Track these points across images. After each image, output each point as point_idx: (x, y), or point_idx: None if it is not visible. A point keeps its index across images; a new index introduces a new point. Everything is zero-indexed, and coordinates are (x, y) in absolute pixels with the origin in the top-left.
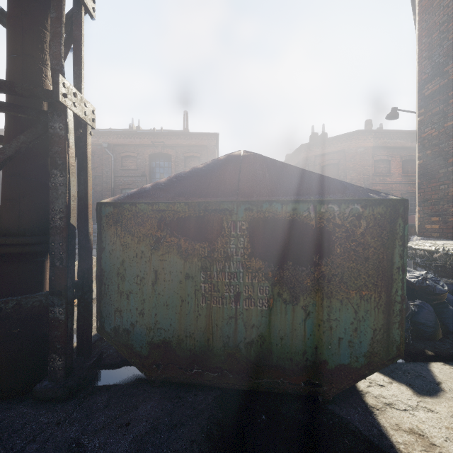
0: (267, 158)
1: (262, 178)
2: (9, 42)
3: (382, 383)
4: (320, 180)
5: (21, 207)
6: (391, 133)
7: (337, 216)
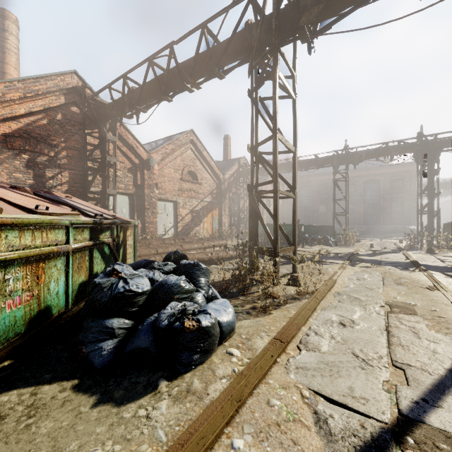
0: None
1: None
2: (430, 204)
3: None
4: None
5: (432, 224)
6: None
7: None
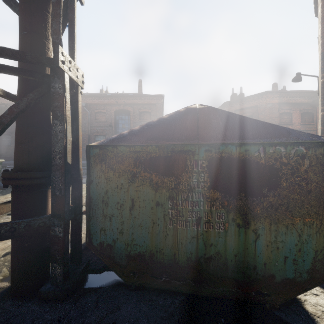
0: (219, 109)
1: (216, 125)
2: (21, 22)
3: (316, 292)
4: (266, 127)
5: (30, 149)
6: (292, 92)
7: (283, 156)
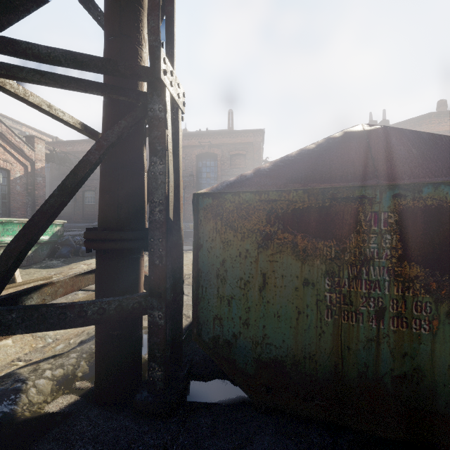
0: (405, 130)
1: (407, 155)
2: (107, 24)
3: None
4: None
5: (119, 200)
6: None
7: None
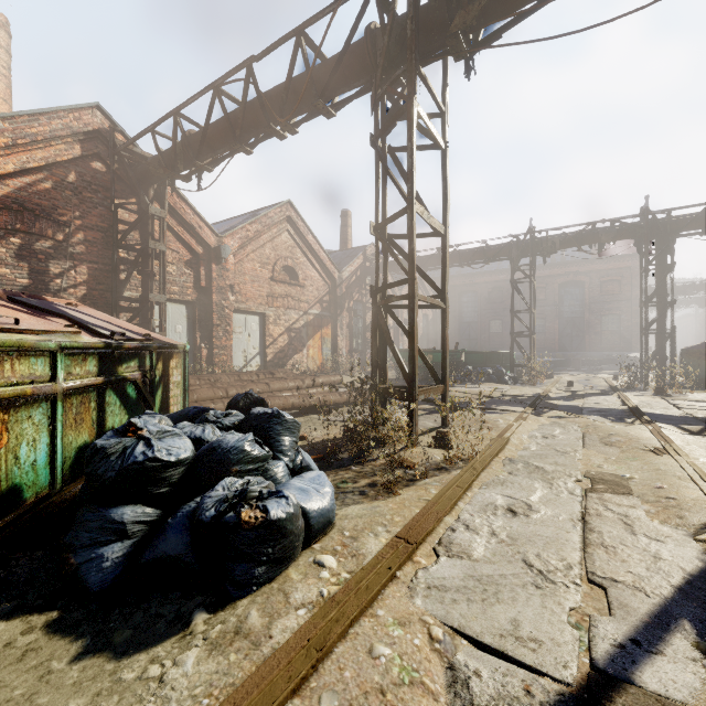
0: None
1: None
2: (660, 318)
3: None
4: None
5: (663, 351)
6: None
7: None
